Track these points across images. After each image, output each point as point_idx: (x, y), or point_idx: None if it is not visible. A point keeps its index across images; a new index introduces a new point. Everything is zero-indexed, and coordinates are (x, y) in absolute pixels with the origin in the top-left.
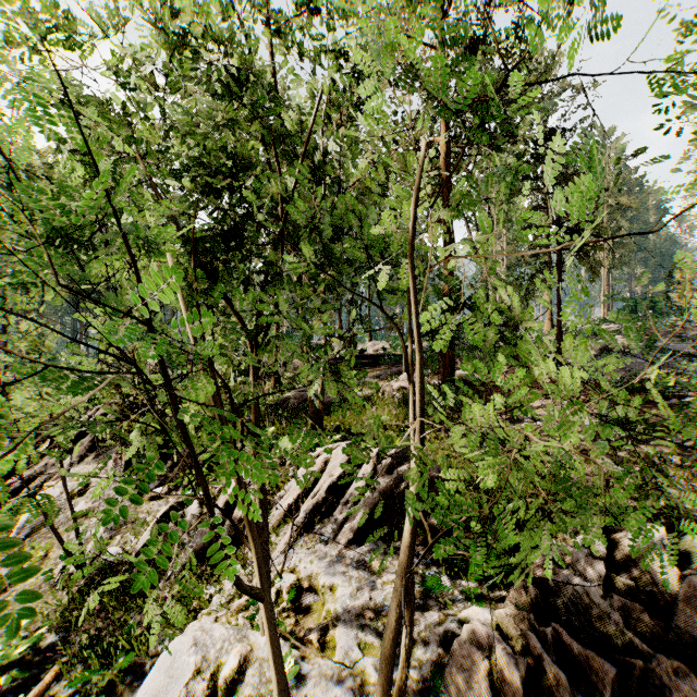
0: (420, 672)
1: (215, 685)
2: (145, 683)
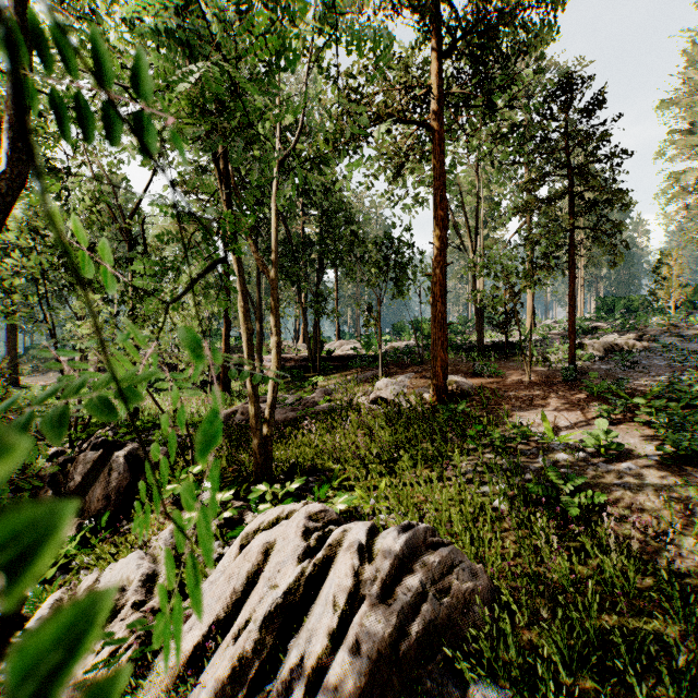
0: None
1: None
2: None
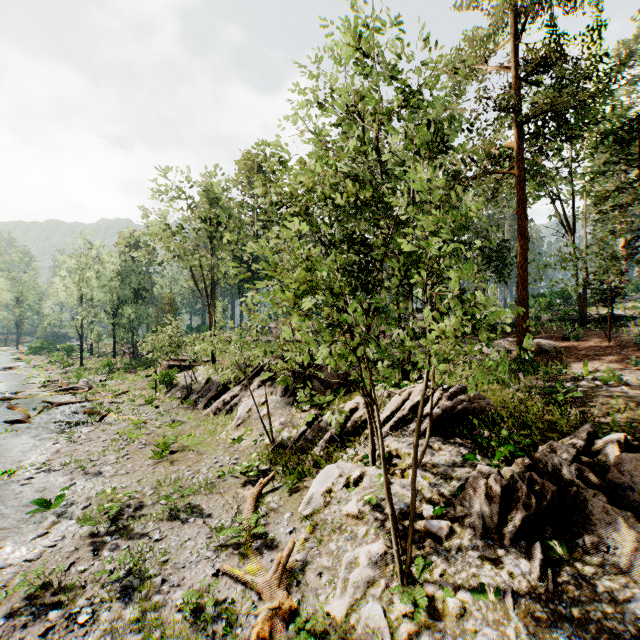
0: (453, 489)
1: (348, 483)
2: (316, 478)
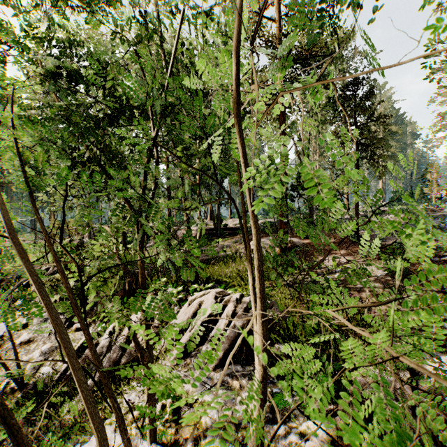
0: None
1: None
2: None
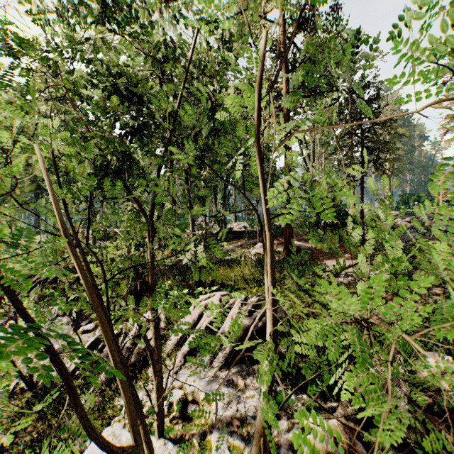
0: None
1: None
2: None
